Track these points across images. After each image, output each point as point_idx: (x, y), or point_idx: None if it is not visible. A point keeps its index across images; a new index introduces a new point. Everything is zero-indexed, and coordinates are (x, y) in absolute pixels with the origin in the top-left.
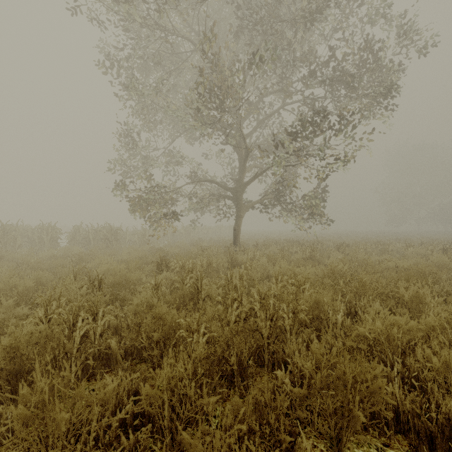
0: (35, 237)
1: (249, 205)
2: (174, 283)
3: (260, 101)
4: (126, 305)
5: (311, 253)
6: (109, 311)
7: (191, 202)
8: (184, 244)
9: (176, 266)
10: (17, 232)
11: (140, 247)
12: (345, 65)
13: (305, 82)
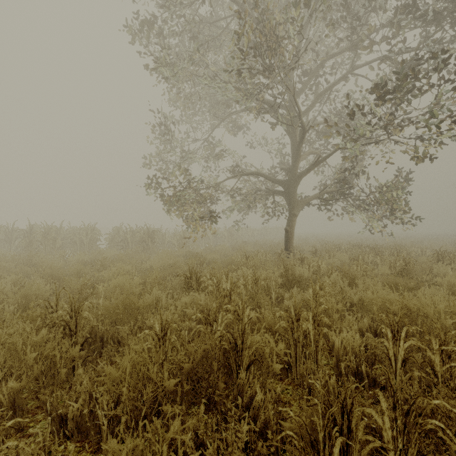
0: (76, 239)
1: (305, 200)
2: (204, 310)
3: (320, 68)
4: (121, 355)
5: (405, 266)
6: (76, 378)
7: (233, 199)
8: (226, 248)
9: (208, 284)
10: (61, 233)
11: (176, 251)
12: None
13: (391, 23)
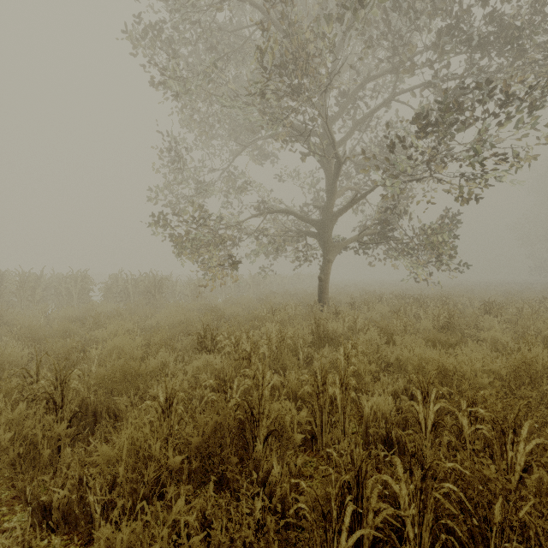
0: (62, 289)
1: (342, 244)
2: (219, 375)
3: (358, 91)
4: (118, 431)
5: (448, 320)
6: (63, 460)
7: (258, 242)
8: (249, 300)
9: (224, 344)
10: (41, 282)
11: (189, 304)
12: (504, 13)
13: (435, 46)
